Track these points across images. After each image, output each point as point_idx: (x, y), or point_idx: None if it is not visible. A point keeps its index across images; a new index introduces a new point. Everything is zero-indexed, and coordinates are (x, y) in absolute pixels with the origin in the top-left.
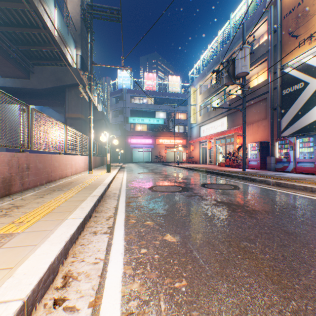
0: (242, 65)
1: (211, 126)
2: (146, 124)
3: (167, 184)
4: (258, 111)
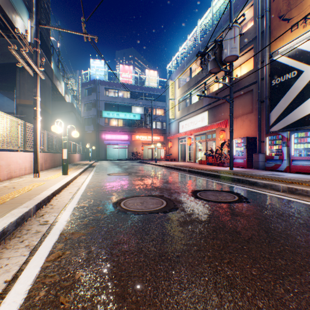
0: (232, 47)
1: (191, 121)
2: (122, 119)
3: (144, 193)
4: (243, 104)
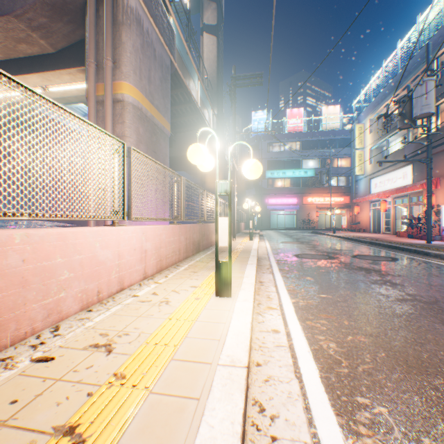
0: (422, 104)
1: (387, 179)
2: (289, 178)
3: (313, 253)
4: None
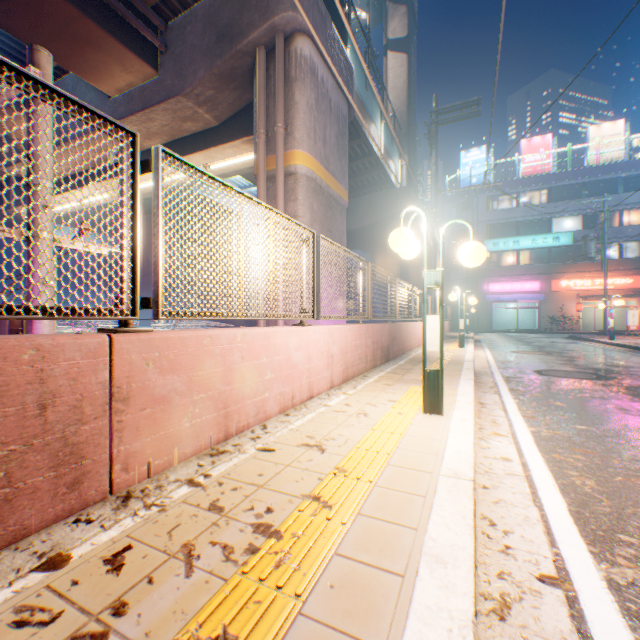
0: None
1: None
2: (525, 250)
3: (568, 369)
4: None
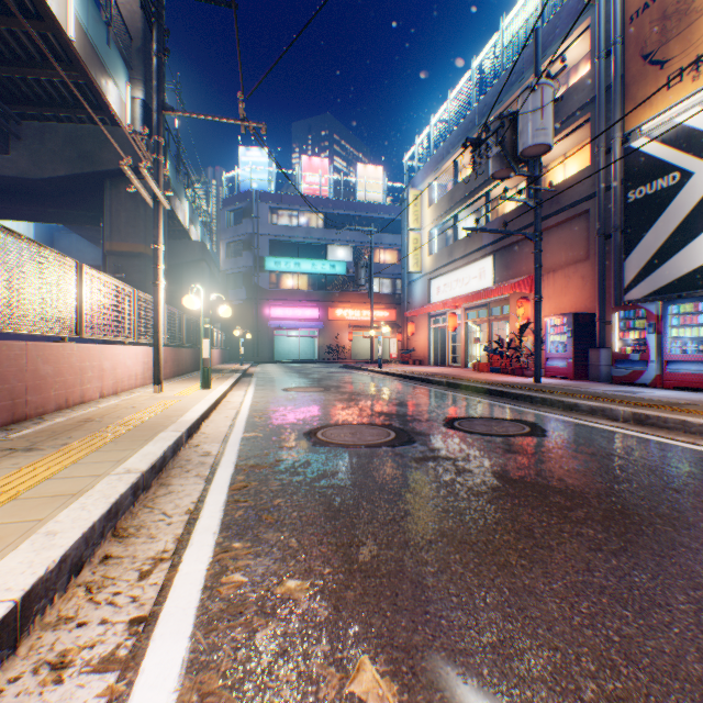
0: (536, 127)
1: (456, 279)
2: (307, 274)
3: (356, 420)
4: (568, 242)
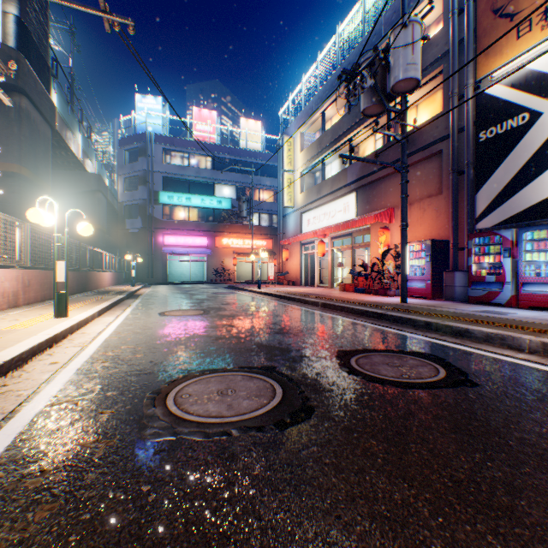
0: (408, 62)
1: (324, 212)
2: (197, 208)
3: (230, 362)
4: (423, 179)
